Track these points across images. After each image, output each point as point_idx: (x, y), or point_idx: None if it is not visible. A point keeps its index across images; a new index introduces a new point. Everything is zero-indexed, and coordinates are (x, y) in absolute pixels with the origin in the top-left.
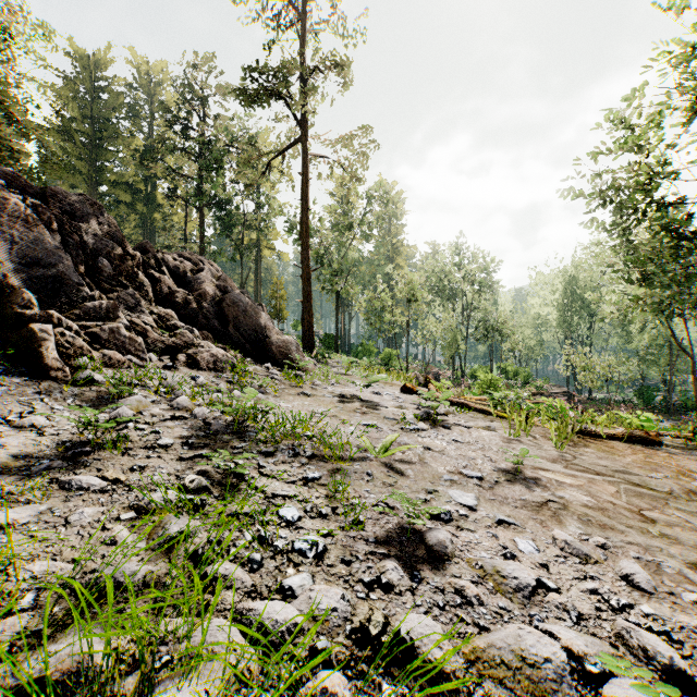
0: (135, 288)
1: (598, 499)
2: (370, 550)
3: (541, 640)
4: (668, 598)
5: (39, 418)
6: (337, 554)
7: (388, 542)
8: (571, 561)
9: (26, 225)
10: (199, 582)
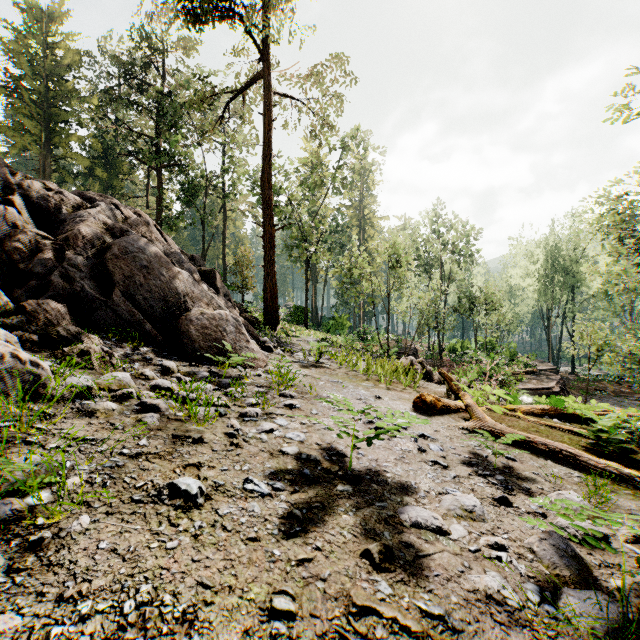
0: None
1: None
2: None
3: None
4: None
5: None
6: None
7: None
8: None
9: None
10: None
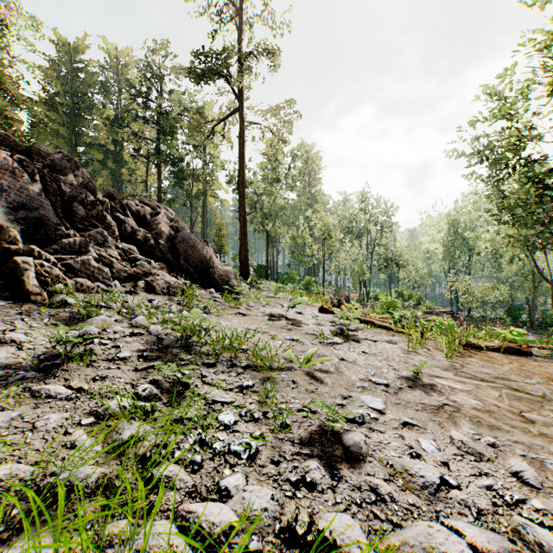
0: (104, 227)
1: (485, 402)
2: (296, 451)
3: (449, 538)
4: (552, 493)
5: (19, 335)
6: (267, 455)
7: (311, 443)
8: (467, 459)
9: (13, 176)
10: (143, 489)
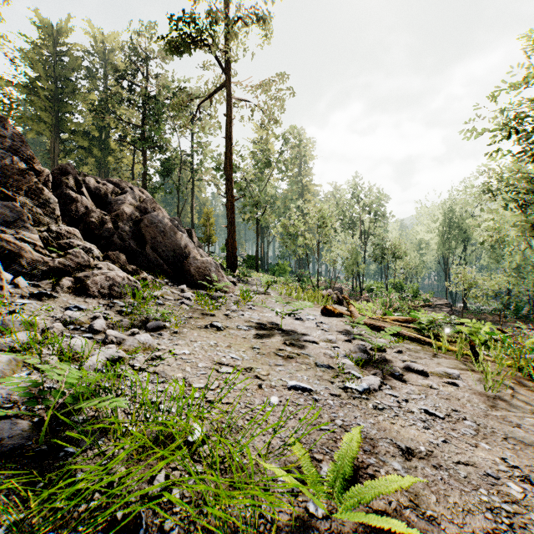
0: (38, 204)
1: None
2: None
3: None
4: None
5: None
6: None
7: None
8: None
9: None
10: None
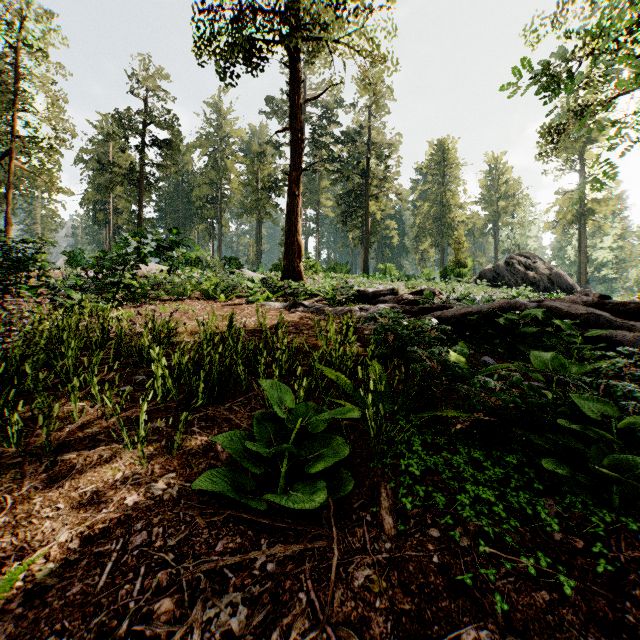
0: None
1: None
2: None
3: None
4: None
5: None
6: None
7: None
8: None
9: None
10: None
